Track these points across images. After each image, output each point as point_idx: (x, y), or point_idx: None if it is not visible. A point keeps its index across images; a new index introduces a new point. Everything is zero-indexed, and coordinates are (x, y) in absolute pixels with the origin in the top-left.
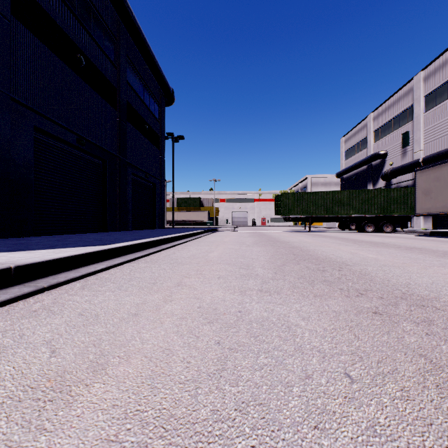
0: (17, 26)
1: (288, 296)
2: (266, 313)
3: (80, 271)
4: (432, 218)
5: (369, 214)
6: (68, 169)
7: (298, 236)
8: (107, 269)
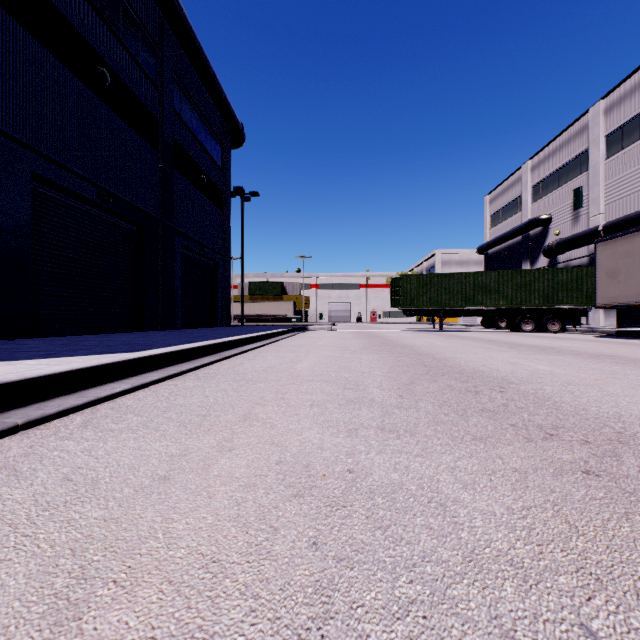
0: (5, 20)
1: (430, 439)
2: (397, 474)
3: (87, 394)
4: (617, 312)
5: (526, 306)
6: (85, 238)
7: (426, 338)
8: (133, 391)
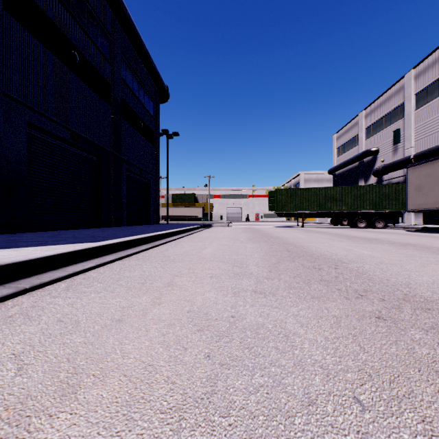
0: (10, 20)
1: (284, 298)
2: (261, 318)
3: (67, 270)
4: (423, 214)
5: (361, 210)
6: (62, 165)
7: (291, 232)
8: (96, 268)
